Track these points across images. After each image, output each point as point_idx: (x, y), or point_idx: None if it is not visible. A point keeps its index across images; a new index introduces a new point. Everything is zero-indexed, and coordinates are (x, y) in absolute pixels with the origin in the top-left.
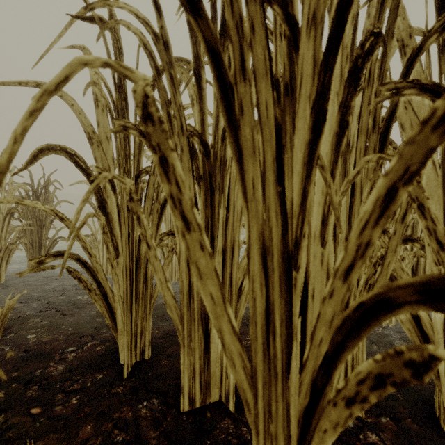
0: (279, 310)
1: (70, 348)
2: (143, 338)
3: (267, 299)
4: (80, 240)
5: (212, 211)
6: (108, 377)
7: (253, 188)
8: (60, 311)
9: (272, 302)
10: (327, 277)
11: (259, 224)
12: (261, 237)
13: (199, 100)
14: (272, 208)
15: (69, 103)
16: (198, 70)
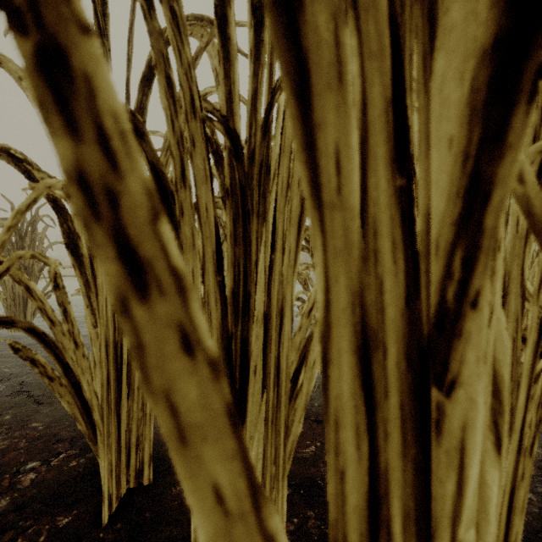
0: (401, 491)
1: (31, 462)
2: (140, 451)
3: (372, 468)
4: (34, 298)
5: (246, 251)
6: (78, 522)
7: (337, 173)
8: (33, 397)
9: (384, 475)
10: (493, 390)
11: (351, 271)
12: (356, 306)
13: (224, 59)
14: (385, 231)
15: (15, 76)
16: (222, 8)
